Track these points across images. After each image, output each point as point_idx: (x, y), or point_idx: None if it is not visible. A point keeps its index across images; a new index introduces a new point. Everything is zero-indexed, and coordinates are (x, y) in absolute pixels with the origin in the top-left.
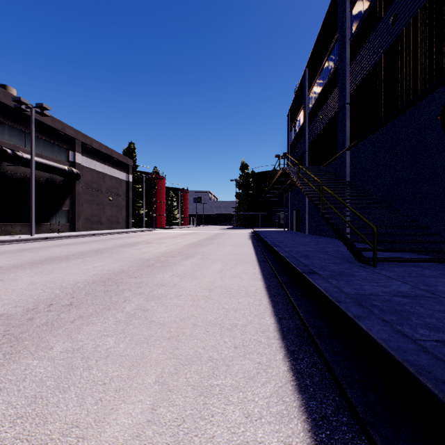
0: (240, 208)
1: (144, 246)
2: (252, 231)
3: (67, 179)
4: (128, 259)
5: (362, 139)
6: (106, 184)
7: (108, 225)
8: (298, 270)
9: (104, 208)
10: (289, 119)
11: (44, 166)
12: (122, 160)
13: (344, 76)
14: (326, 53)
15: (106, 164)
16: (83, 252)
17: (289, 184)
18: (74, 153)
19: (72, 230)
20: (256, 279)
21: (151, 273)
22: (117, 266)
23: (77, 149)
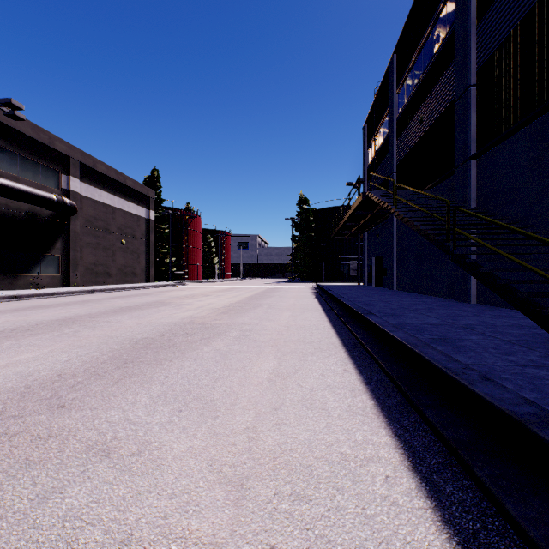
0: (297, 255)
1: (152, 311)
2: (315, 285)
3: (57, 213)
4: (101, 339)
5: (507, 135)
6: (116, 222)
7: (119, 278)
8: (490, 401)
9: (114, 254)
10: (366, 134)
11: (19, 193)
12: (140, 190)
13: (467, 43)
14: (429, 22)
15: (116, 195)
16: (40, 322)
17: (368, 221)
18: (69, 177)
19: (66, 285)
20: (366, 415)
21: (113, 389)
22: (59, 362)
23: (73, 172)
